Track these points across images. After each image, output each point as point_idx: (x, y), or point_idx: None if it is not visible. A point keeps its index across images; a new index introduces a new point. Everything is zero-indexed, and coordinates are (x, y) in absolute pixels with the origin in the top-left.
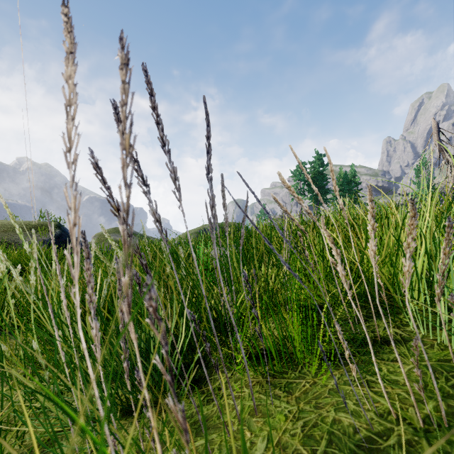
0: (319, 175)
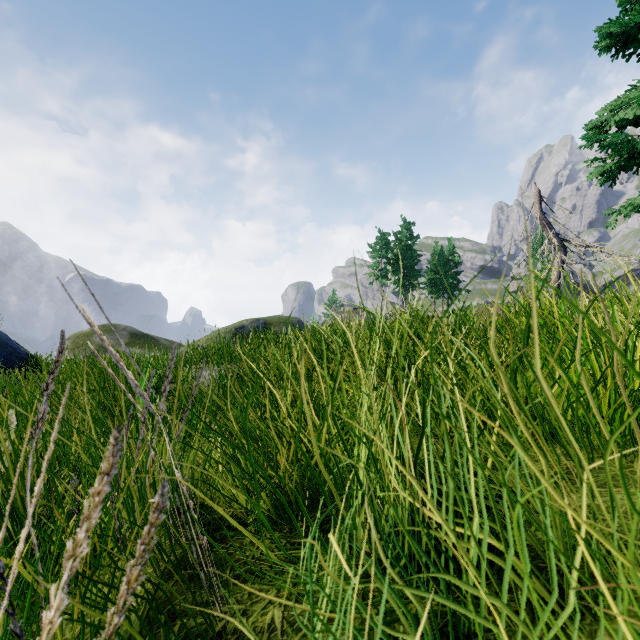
0: (407, 251)
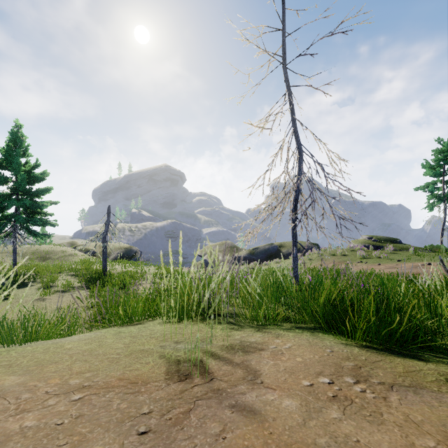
0: None
